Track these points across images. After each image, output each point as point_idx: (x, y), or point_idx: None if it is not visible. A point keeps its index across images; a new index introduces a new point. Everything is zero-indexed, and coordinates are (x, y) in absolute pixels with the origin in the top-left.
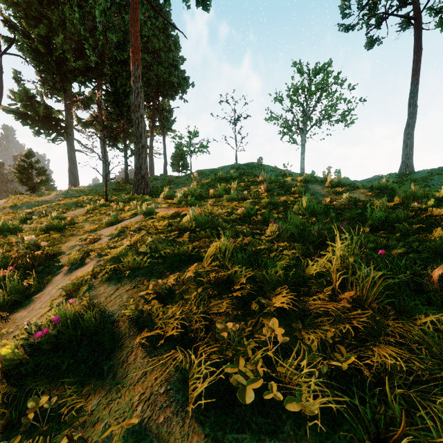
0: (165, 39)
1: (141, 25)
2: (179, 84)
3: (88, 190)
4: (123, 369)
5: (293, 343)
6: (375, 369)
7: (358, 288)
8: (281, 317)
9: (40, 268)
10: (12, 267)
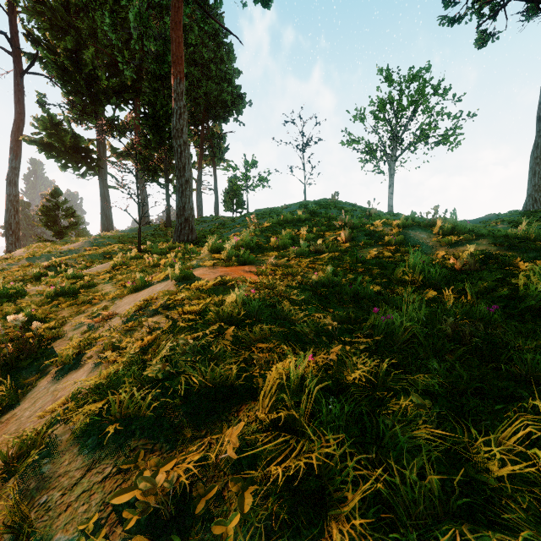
0: (215, 47)
1: (187, 32)
2: (233, 103)
3: (122, 235)
4: None
5: None
6: None
7: None
8: None
9: (27, 361)
10: None
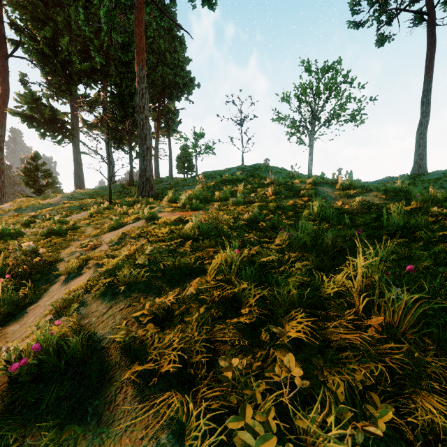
0: (170, 39)
1: (146, 26)
2: (185, 85)
3: (93, 192)
4: (110, 411)
5: (313, 387)
6: (418, 426)
7: (387, 314)
8: (296, 348)
9: (38, 276)
10: (8, 275)
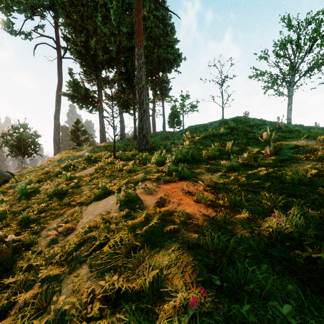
0: (163, 27)
1: (146, 20)
2: (174, 60)
3: (108, 145)
4: None
5: None
6: None
7: None
8: None
9: None
10: None
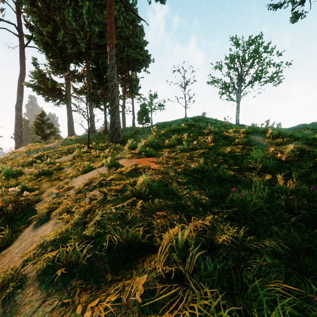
0: (133, 28)
1: (116, 20)
2: (143, 60)
3: (79, 139)
4: None
5: None
6: None
7: None
8: None
9: (20, 215)
10: None
